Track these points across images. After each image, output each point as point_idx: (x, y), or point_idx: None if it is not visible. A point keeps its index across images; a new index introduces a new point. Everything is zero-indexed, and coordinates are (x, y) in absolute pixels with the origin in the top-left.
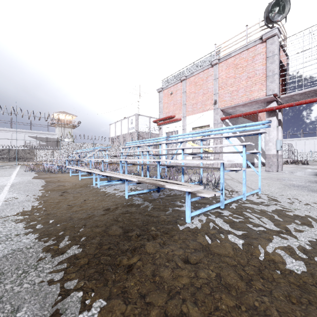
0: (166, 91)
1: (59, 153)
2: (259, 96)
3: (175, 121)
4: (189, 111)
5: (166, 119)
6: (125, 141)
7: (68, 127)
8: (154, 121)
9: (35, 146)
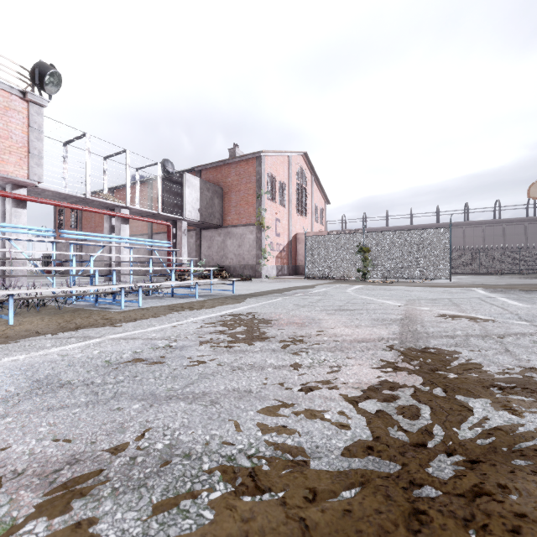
0: None
1: None
2: (18, 174)
3: None
4: None
5: None
6: None
7: None
8: None
9: None
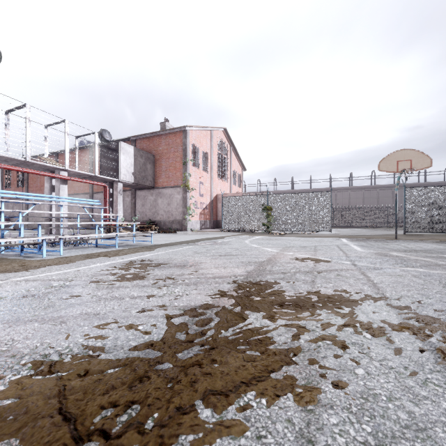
0: None
1: None
2: None
3: None
4: None
5: None
6: None
7: None
8: None
9: None
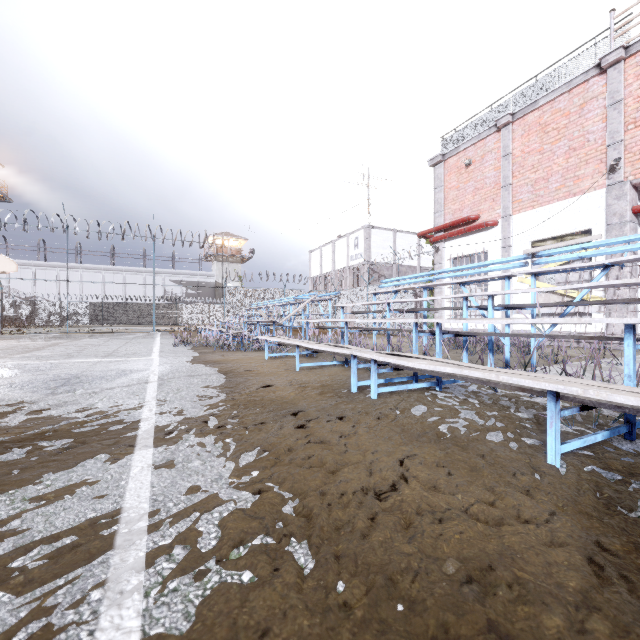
0: (452, 160)
1: (219, 310)
2: None
3: (479, 228)
4: (524, 201)
5: (454, 227)
6: (342, 284)
7: (233, 261)
8: (421, 234)
9: (180, 298)
